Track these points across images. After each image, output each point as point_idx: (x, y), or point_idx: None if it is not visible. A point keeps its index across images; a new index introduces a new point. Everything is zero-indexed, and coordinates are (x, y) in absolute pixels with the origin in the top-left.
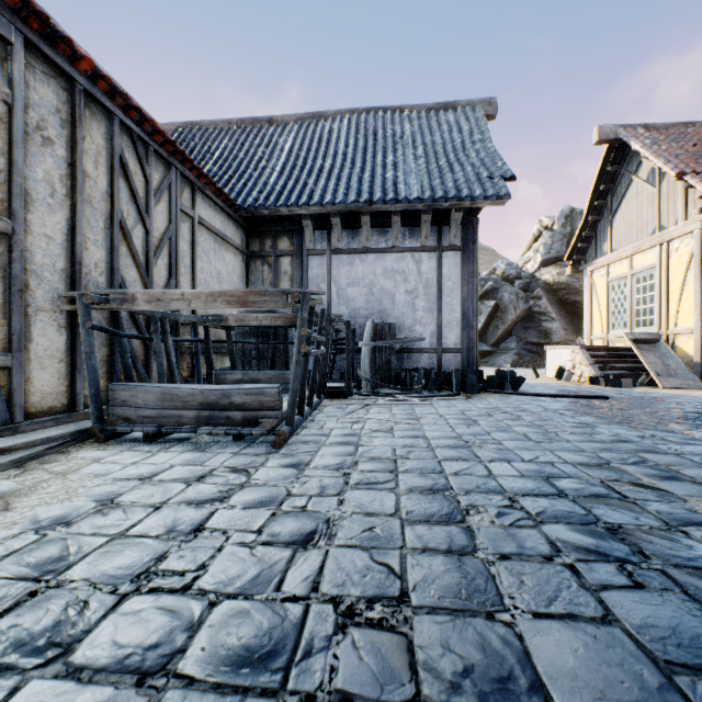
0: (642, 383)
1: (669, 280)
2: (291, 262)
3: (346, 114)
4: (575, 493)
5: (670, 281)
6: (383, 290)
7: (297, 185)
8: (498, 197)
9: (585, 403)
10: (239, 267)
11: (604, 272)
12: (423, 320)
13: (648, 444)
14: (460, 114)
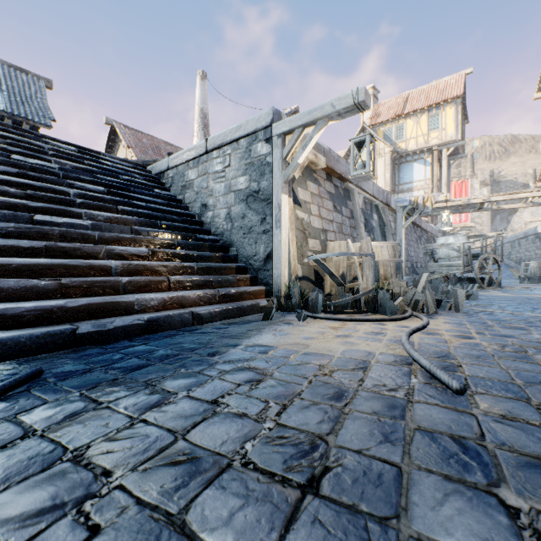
0: None
1: None
2: None
3: None
4: None
5: None
6: None
7: None
8: (47, 126)
9: None
10: None
11: None
12: None
13: None
14: (31, 79)
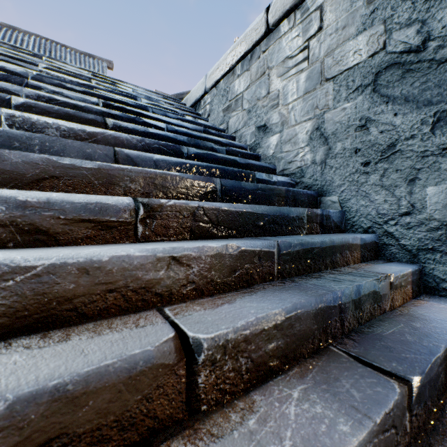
0: None
1: None
2: None
3: (33, 35)
4: None
5: None
6: None
7: None
8: None
9: None
10: None
11: None
12: None
13: None
14: (96, 61)
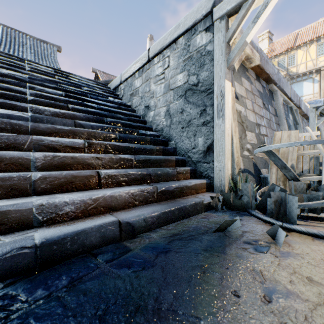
0: None
1: None
2: None
3: (1, 25)
4: None
5: None
6: None
7: None
8: None
9: None
10: None
11: None
12: None
13: None
14: (49, 46)
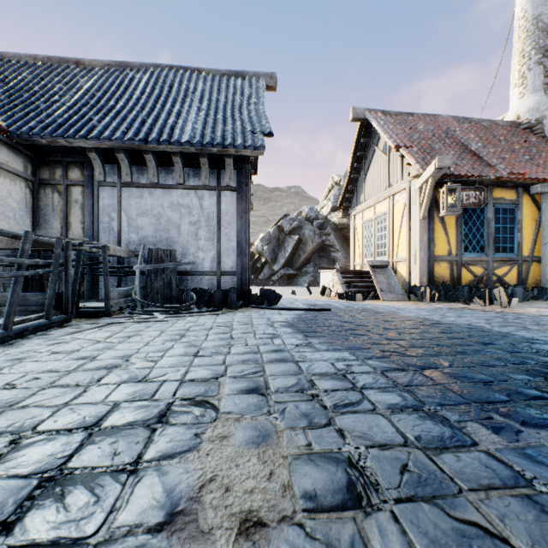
0: (372, 297)
1: (394, 223)
2: (82, 192)
3: (151, 67)
4: (114, 421)
5: (394, 223)
6: (170, 220)
7: (82, 120)
8: (255, 148)
9: (308, 314)
10: (21, 192)
11: (361, 216)
12: (205, 248)
13: (290, 353)
14: (246, 82)
